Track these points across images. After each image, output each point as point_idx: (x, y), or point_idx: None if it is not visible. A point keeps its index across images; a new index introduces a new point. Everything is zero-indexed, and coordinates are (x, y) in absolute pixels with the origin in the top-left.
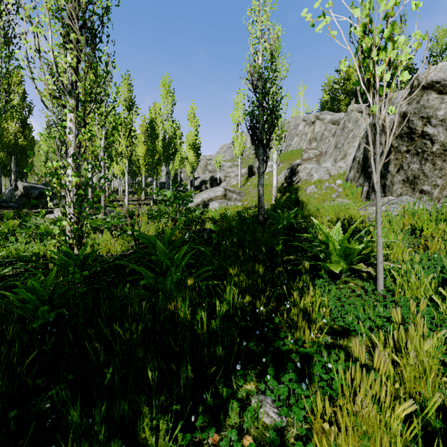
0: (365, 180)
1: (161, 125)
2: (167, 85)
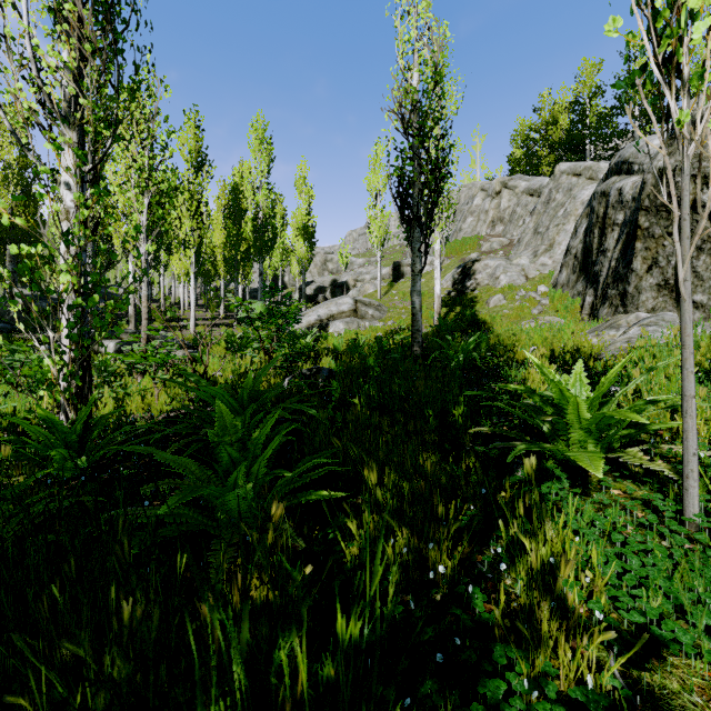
0: (587, 286)
1: (251, 195)
2: (261, 130)
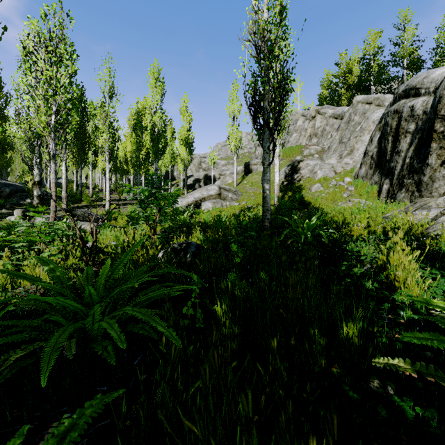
0: (382, 177)
1: (149, 117)
2: (156, 73)
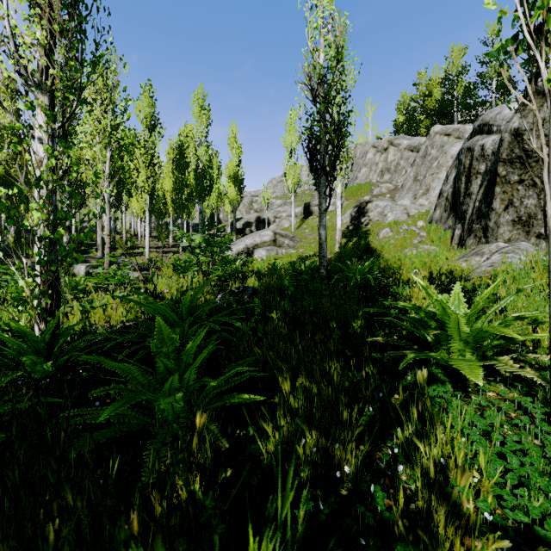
0: (456, 221)
1: (193, 151)
2: (201, 100)
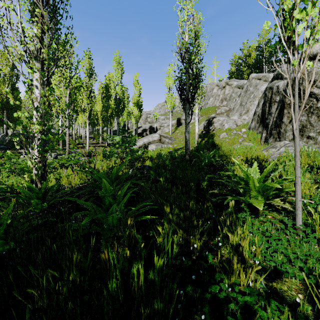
0: (263, 129)
1: (113, 88)
2: (118, 59)
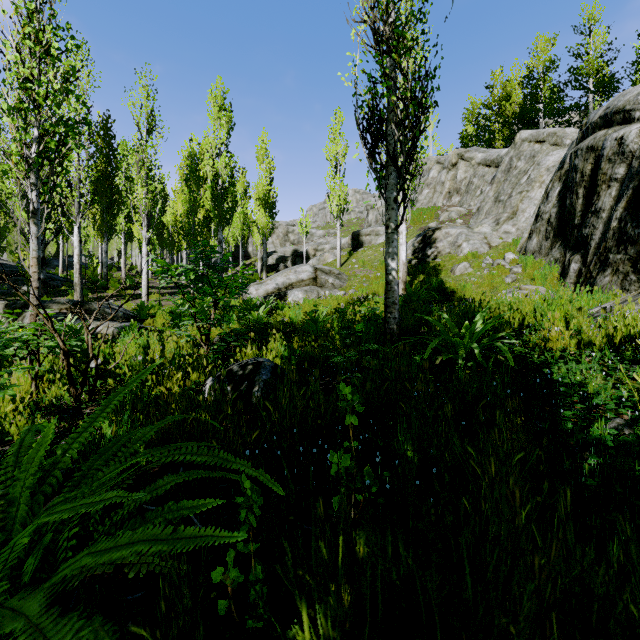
0: (566, 252)
1: (210, 163)
2: (220, 97)
